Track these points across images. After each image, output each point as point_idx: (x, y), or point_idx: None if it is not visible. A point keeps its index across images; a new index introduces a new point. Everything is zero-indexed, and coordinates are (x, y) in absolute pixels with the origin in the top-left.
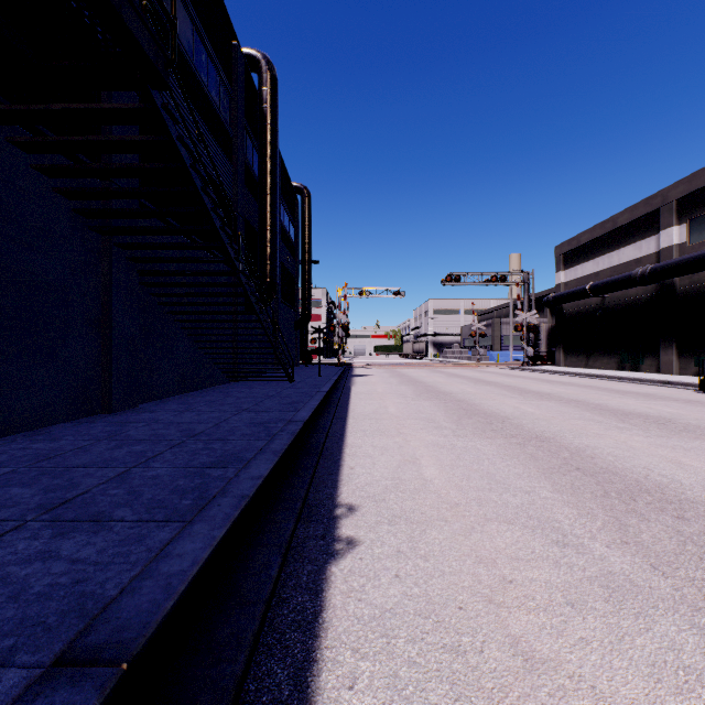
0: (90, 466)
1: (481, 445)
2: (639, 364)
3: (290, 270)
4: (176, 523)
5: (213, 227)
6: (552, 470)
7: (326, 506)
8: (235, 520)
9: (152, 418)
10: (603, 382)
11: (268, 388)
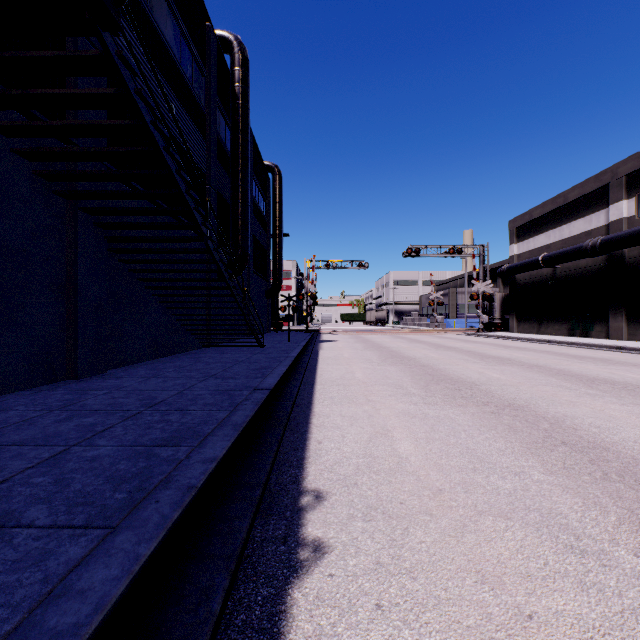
0: (27, 444)
1: (454, 414)
2: (589, 330)
3: (262, 243)
4: (97, 531)
5: (178, 190)
6: (536, 445)
7: (290, 492)
8: (172, 525)
9: (116, 384)
10: (557, 348)
11: (238, 353)
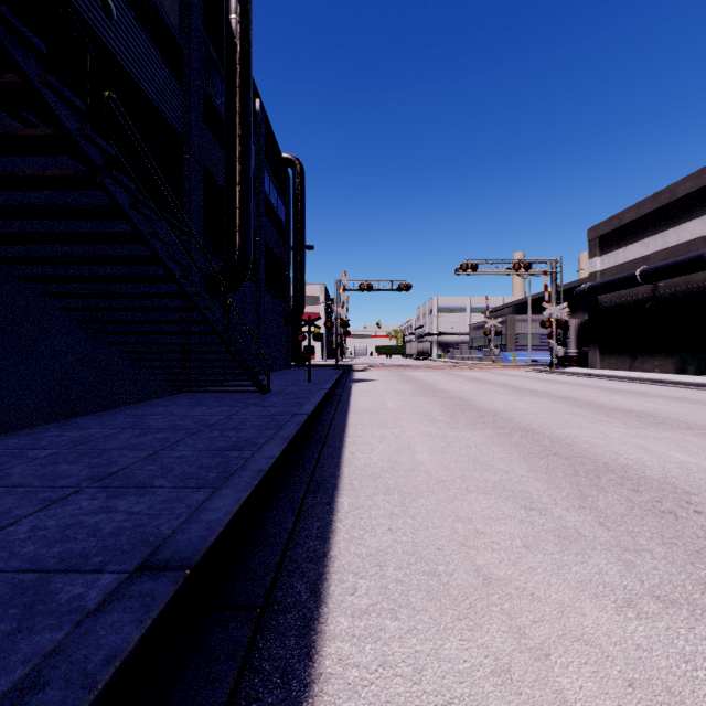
0: None
1: None
2: None
3: (278, 255)
4: None
5: None
6: None
7: None
8: None
9: None
10: (684, 391)
11: (221, 405)
